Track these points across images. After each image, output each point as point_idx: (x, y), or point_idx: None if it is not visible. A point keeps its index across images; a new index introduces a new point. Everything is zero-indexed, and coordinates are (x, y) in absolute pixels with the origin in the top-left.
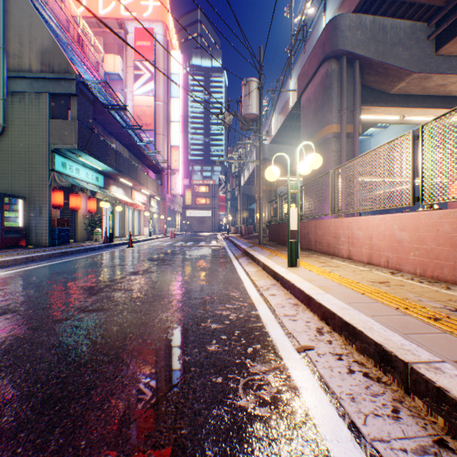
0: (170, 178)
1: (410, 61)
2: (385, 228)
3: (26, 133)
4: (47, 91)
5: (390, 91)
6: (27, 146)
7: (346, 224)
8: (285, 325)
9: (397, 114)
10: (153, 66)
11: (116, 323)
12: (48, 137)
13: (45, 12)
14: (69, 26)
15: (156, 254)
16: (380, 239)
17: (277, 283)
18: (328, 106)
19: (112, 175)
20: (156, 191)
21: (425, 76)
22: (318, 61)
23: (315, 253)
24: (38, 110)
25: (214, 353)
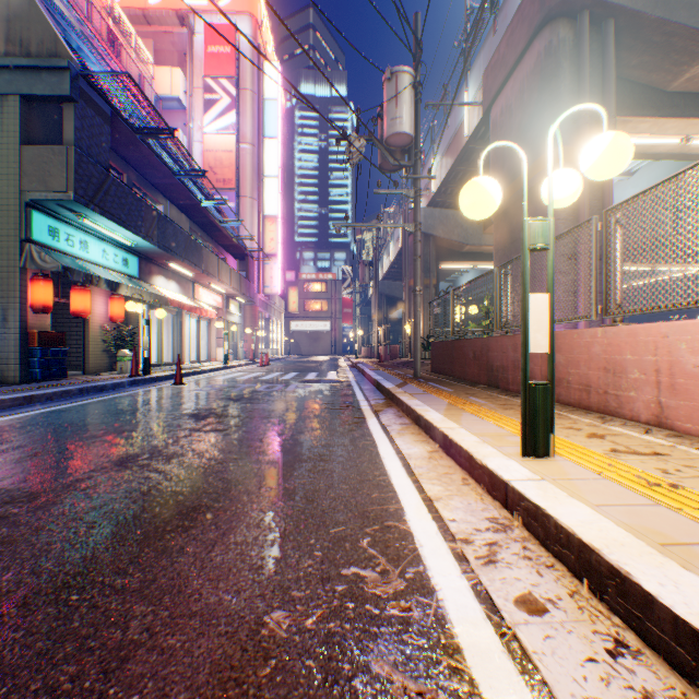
0: (263, 268)
1: None
2: None
3: None
4: (17, 91)
5: (668, 86)
6: None
7: (650, 339)
8: None
9: (676, 134)
10: (234, 86)
11: None
12: (18, 178)
13: None
14: (90, 9)
15: (214, 400)
16: None
17: (509, 517)
18: (551, 112)
19: (154, 256)
20: (237, 287)
21: None
22: (529, 29)
23: None
24: None
25: None
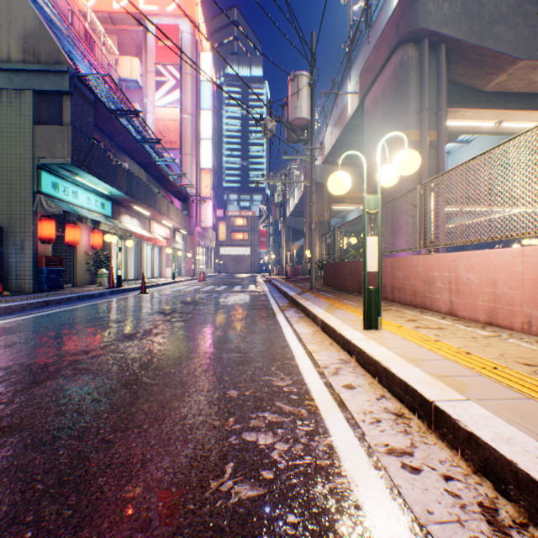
0: (199, 207)
1: (515, 43)
2: (525, 269)
3: (4, 144)
4: (31, 87)
5: (484, 88)
6: (5, 161)
7: (446, 263)
8: (400, 490)
9: (492, 119)
10: (178, 71)
11: (20, 480)
12: (32, 148)
13: None
14: (72, 17)
15: (172, 304)
16: (514, 286)
17: (350, 358)
18: (403, 106)
19: (123, 201)
20: (182, 222)
21: (534, 64)
22: (389, 48)
23: (392, 303)
24: (19, 112)
25: None
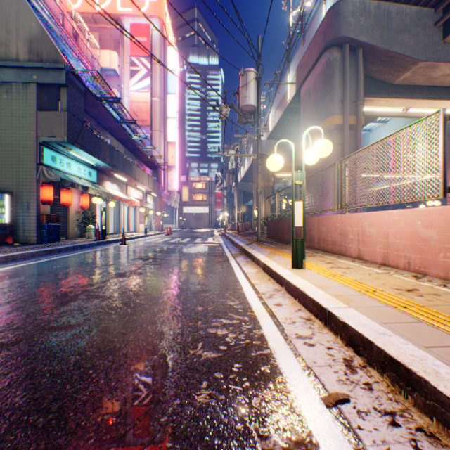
0: (166, 174)
1: (417, 48)
2: (406, 225)
3: (13, 125)
4: (35, 81)
5: (394, 82)
6: (14, 139)
7: (356, 220)
8: (300, 353)
9: (400, 106)
10: (149, 62)
11: (76, 350)
12: (36, 129)
13: (36, 2)
14: (63, 19)
15: (148, 252)
16: (399, 237)
17: (281, 288)
18: (329, 97)
19: (106, 170)
20: (152, 187)
21: (432, 64)
22: (318, 50)
23: (318, 251)
24: (25, 101)
25: (204, 408)
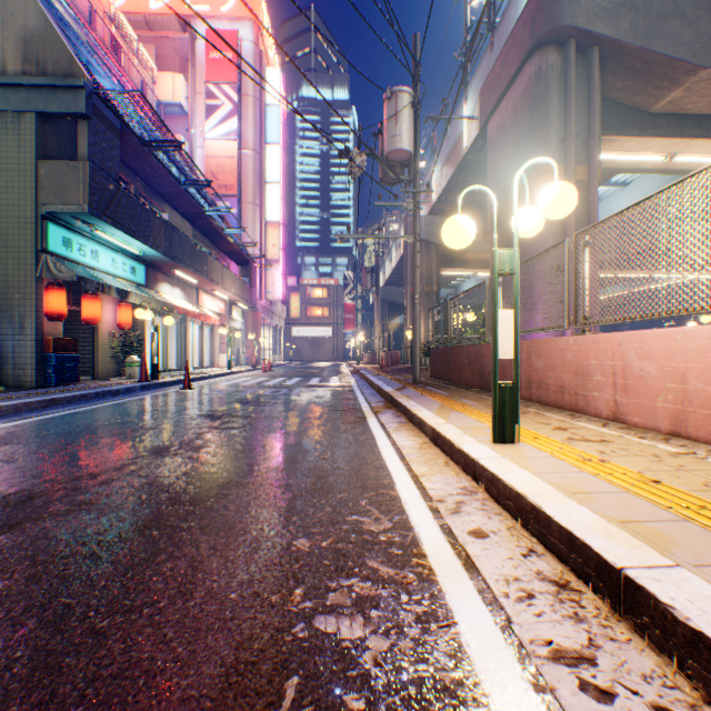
0: (265, 274)
1: (696, 46)
2: None
3: None
4: (34, 108)
5: (651, 108)
6: None
7: (609, 347)
8: None
9: (661, 151)
10: (236, 92)
11: None
12: (35, 192)
13: None
14: (94, 18)
15: (225, 403)
16: None
17: (476, 486)
18: (540, 133)
19: (161, 264)
20: (240, 293)
21: None
22: (521, 54)
23: (529, 403)
24: (17, 143)
25: None
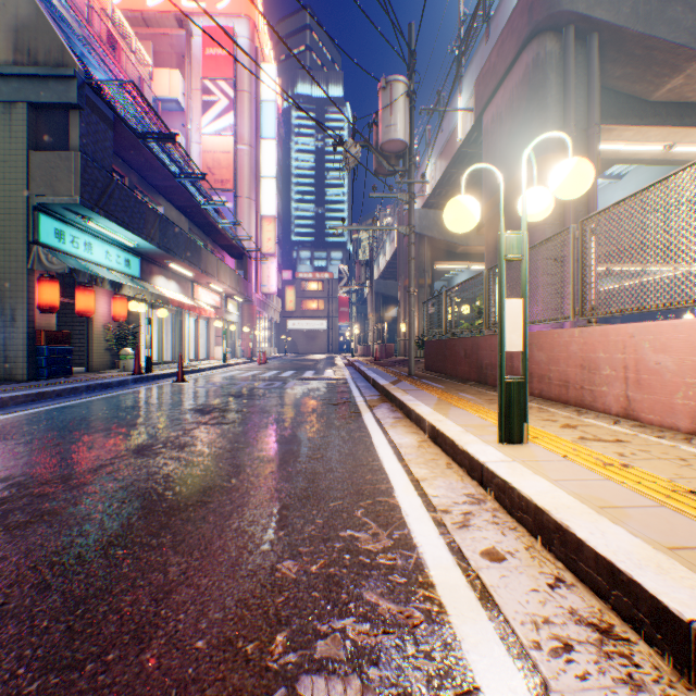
0: (260, 267)
1: None
2: None
3: None
4: (25, 98)
5: (650, 96)
6: None
7: (619, 339)
8: None
9: (659, 141)
10: (232, 88)
11: None
12: (26, 183)
13: None
14: (91, 13)
15: (217, 397)
16: None
17: (484, 493)
18: (538, 121)
19: (155, 257)
20: (236, 286)
21: None
22: (518, 41)
23: (530, 398)
24: (8, 133)
25: None
